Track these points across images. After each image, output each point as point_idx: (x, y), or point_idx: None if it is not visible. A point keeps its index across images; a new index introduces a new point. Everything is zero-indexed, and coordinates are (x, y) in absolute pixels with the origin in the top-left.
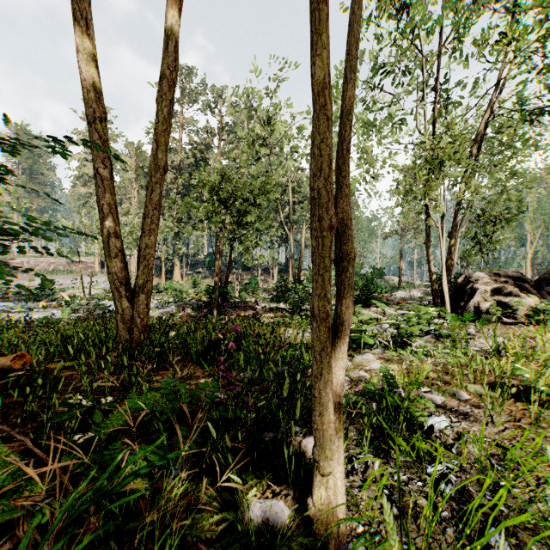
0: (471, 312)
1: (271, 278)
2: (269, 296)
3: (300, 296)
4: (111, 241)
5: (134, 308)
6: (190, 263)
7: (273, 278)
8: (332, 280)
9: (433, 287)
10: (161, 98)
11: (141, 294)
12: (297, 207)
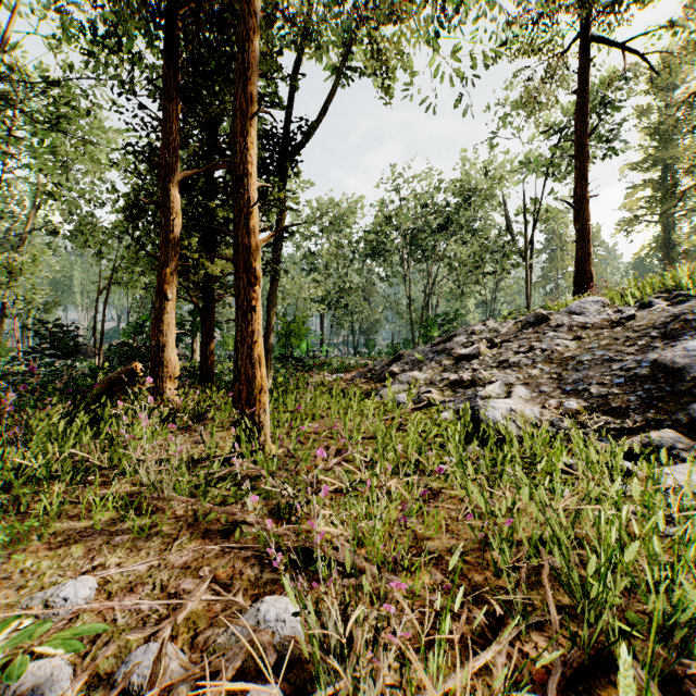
0: None
1: None
2: None
3: None
4: None
5: None
6: None
7: None
8: None
9: None
10: None
11: None
12: None
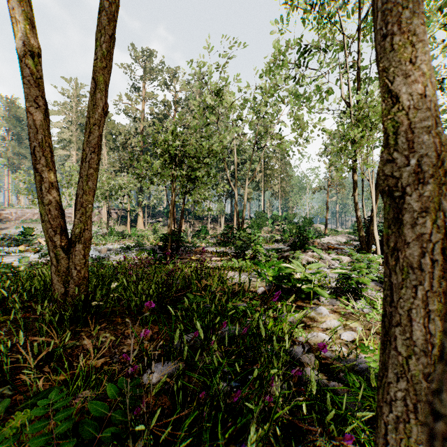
0: None
1: (219, 226)
2: (217, 242)
3: (244, 241)
4: (43, 186)
5: (70, 259)
6: (151, 213)
7: (221, 225)
8: (269, 228)
9: (361, 234)
10: (100, 33)
11: (77, 244)
12: (241, 167)
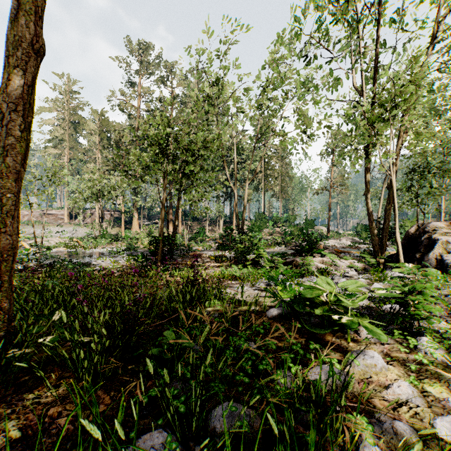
0: (431, 264)
1: (218, 228)
2: (215, 244)
3: (244, 245)
4: None
5: None
6: (148, 215)
7: (219, 227)
8: (270, 230)
9: (373, 237)
10: None
11: None
12: (240, 167)
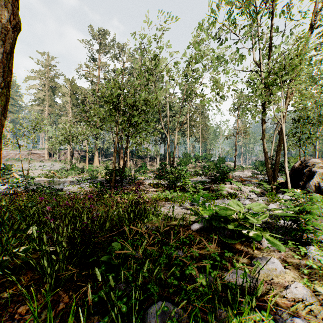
0: (311, 190)
1: (155, 163)
2: (154, 175)
3: (175, 175)
4: None
5: None
6: (105, 154)
7: (157, 163)
8: (193, 164)
9: (268, 169)
10: None
11: None
12: (171, 119)
